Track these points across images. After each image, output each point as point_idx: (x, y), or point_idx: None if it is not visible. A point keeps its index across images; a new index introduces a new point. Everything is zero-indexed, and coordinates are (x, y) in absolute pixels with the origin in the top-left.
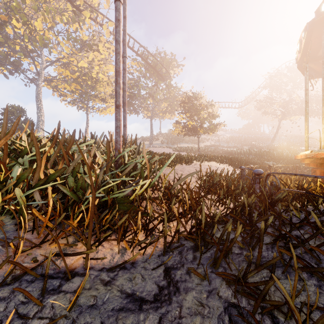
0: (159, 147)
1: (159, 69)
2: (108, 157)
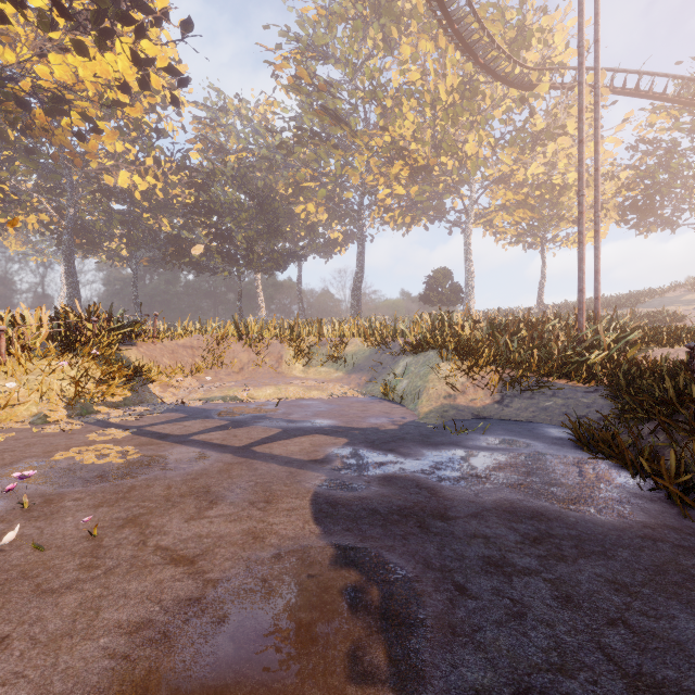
0: None
1: None
2: (568, 336)
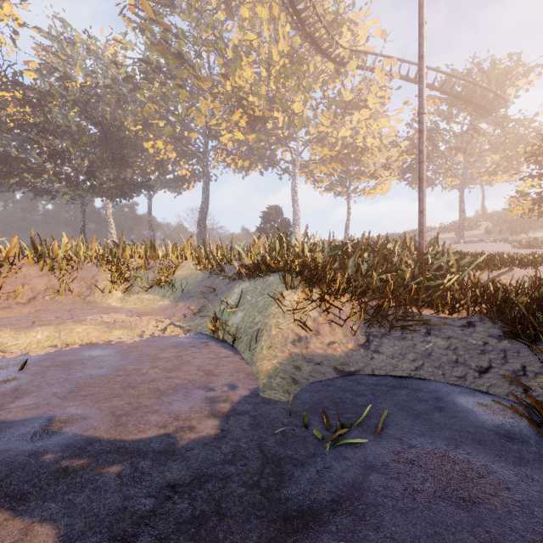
0: (478, 241)
1: (479, 96)
2: (418, 259)
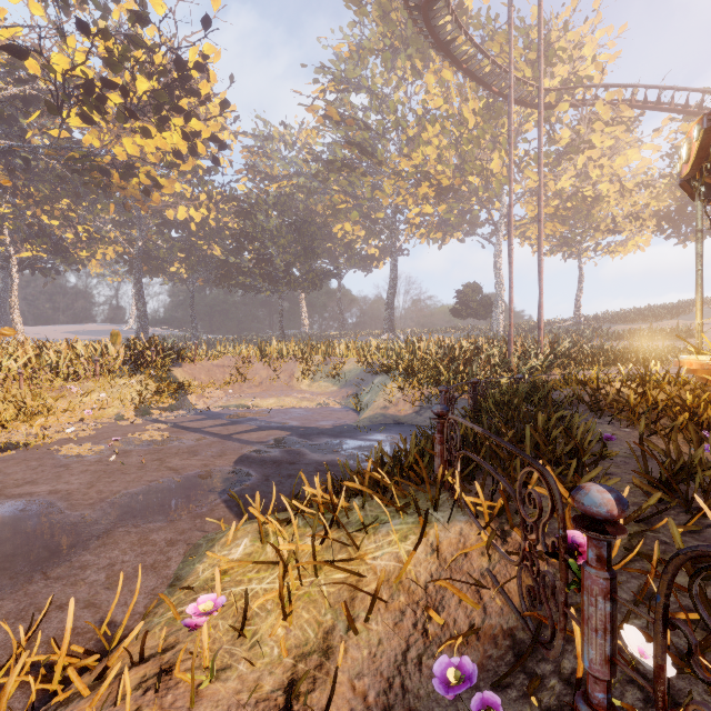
0: None
1: None
2: (490, 363)
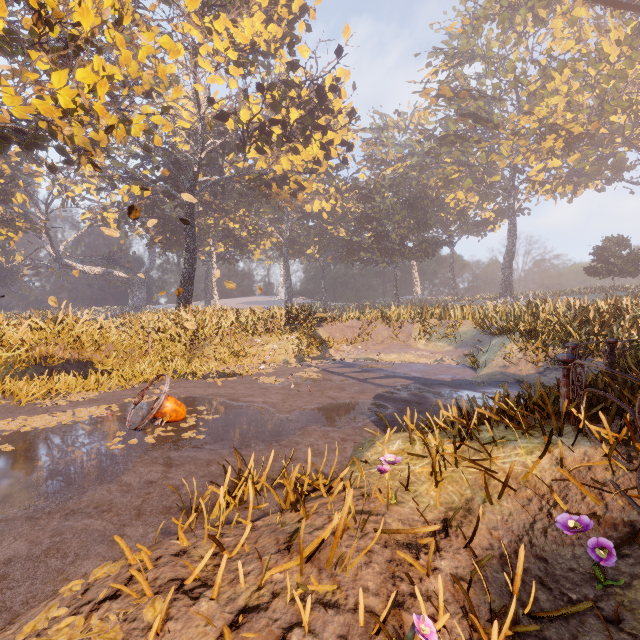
0: None
1: None
2: (637, 325)
